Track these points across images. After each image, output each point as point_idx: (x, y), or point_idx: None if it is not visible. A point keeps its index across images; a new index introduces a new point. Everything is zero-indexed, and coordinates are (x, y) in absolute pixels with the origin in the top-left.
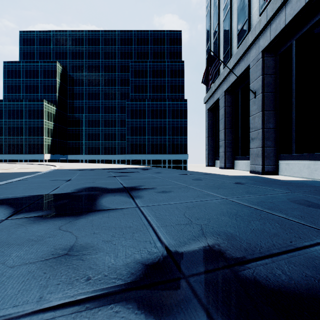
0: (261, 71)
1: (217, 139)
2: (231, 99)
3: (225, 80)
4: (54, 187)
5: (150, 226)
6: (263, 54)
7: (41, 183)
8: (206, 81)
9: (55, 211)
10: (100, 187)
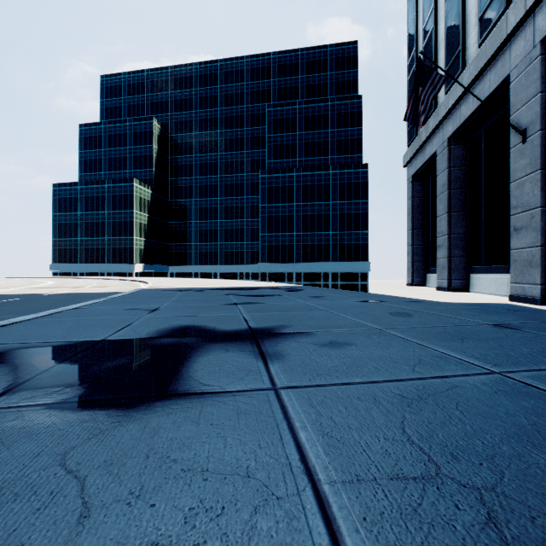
0: (540, 84)
1: (430, 233)
2: (462, 152)
3: (449, 115)
4: (122, 325)
5: (308, 477)
6: (544, 46)
7: (106, 315)
8: (413, 117)
9: (88, 389)
10: (204, 326)
